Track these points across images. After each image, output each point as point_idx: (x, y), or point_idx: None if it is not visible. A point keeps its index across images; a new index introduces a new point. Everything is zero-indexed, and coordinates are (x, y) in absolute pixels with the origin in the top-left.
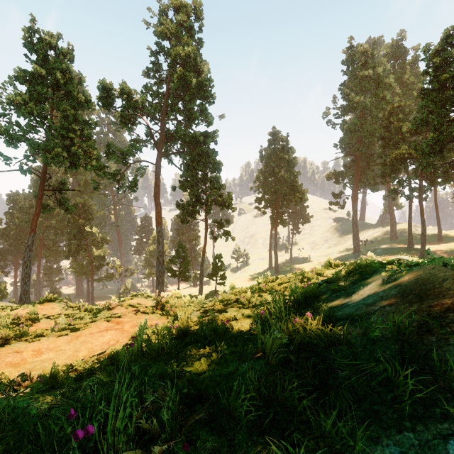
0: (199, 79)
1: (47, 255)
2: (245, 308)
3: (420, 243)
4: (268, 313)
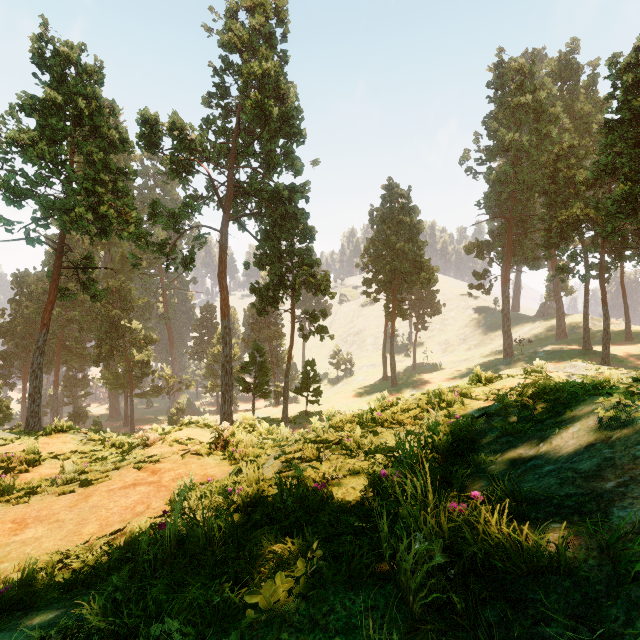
0: (283, 109)
1: (68, 359)
2: (353, 456)
3: (600, 344)
4: (400, 492)
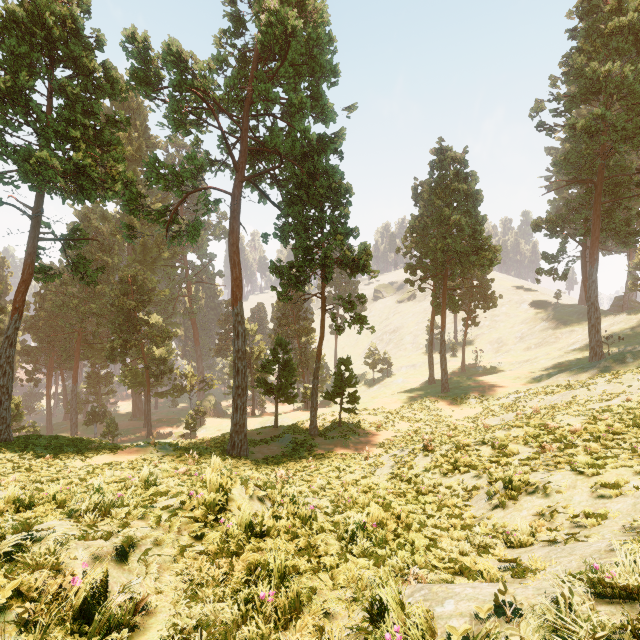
0: (310, 30)
1: (89, 355)
2: None
3: None
4: None
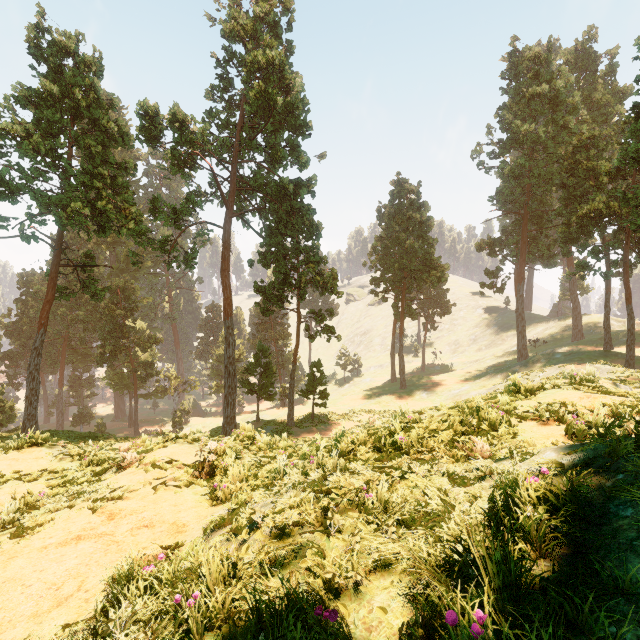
0: (288, 100)
1: (73, 360)
2: (377, 528)
3: (620, 345)
4: None
